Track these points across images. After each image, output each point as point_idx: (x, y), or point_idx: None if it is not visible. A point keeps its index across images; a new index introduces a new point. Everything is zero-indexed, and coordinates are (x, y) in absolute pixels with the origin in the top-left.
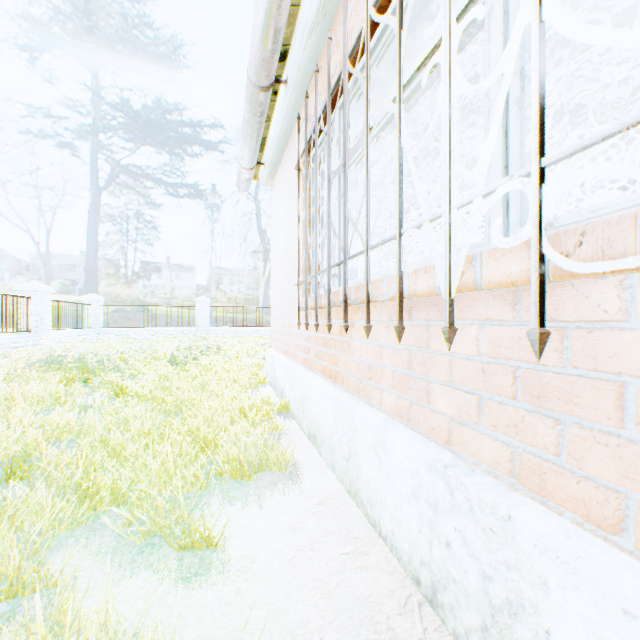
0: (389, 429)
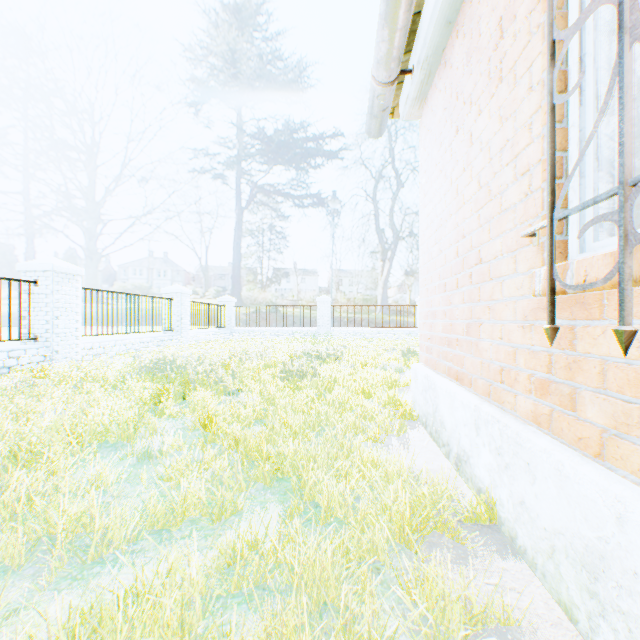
0: None
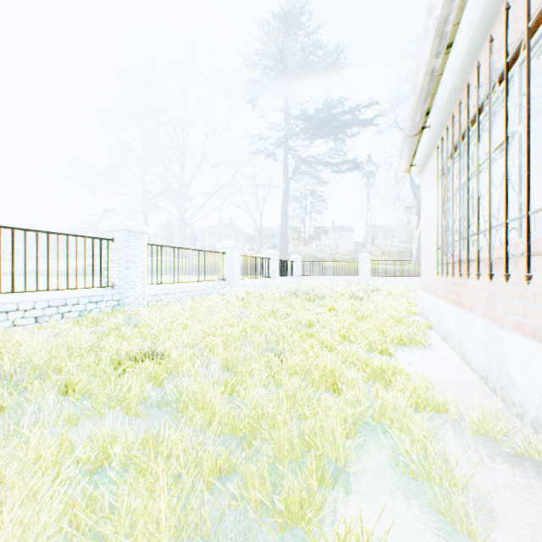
0: (474, 320)
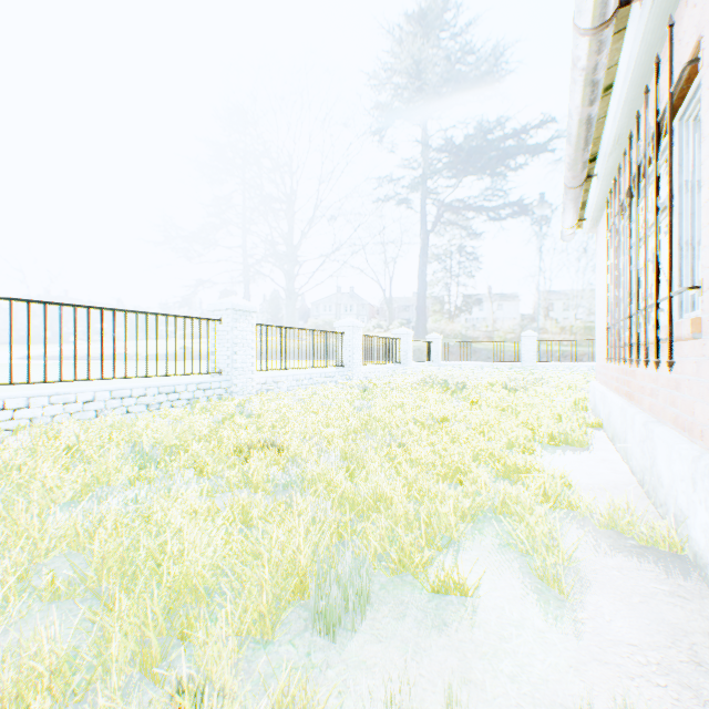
0: (635, 414)
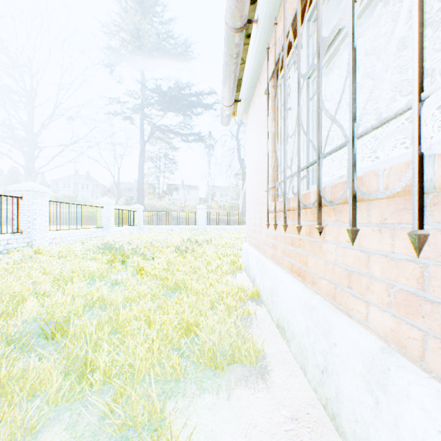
0: (393, 369)
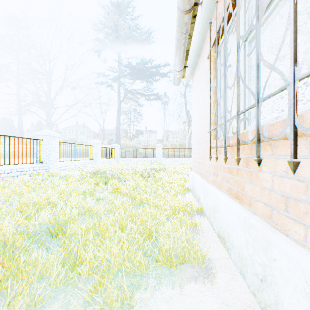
0: None
